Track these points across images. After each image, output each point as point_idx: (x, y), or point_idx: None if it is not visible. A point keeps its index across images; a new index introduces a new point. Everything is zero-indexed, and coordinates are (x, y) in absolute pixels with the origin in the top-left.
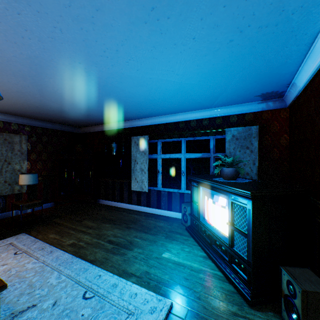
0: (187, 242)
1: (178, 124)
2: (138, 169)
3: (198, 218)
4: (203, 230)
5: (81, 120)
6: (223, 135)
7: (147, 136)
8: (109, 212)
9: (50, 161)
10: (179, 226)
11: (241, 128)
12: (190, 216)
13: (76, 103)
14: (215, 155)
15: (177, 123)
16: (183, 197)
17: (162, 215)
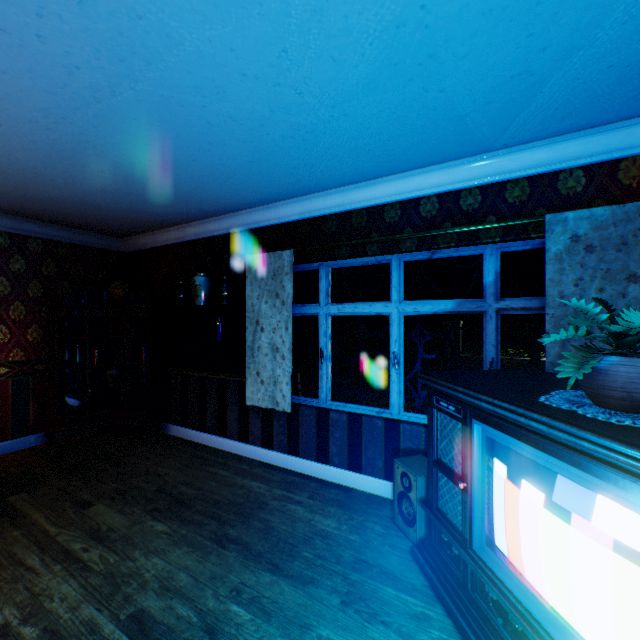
0: (425, 635)
1: (380, 213)
2: (264, 346)
3: (466, 538)
4: (489, 596)
5: (109, 210)
6: (531, 239)
7: (289, 253)
8: (182, 469)
9: (34, 323)
10: (386, 535)
11: (606, 209)
12: (426, 512)
13: (47, 133)
14: (503, 304)
15: (378, 209)
16: (395, 433)
17: (333, 482)
